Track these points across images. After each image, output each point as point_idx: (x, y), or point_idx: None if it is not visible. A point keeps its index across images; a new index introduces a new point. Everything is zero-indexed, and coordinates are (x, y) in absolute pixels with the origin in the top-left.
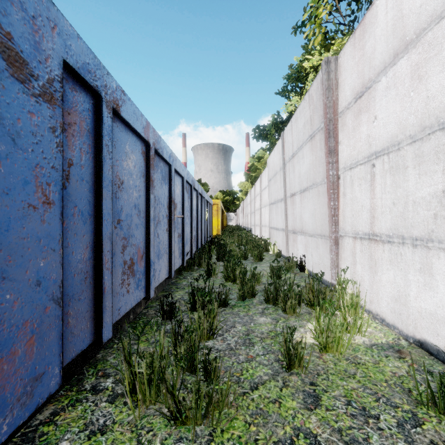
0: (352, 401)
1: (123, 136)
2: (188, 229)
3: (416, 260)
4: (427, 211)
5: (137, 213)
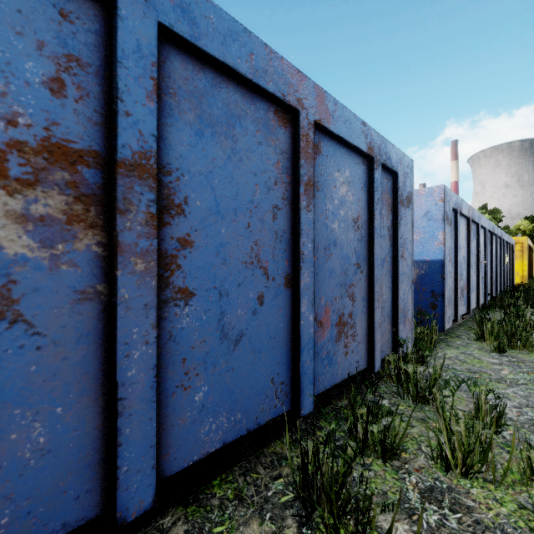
0: None
1: (460, 221)
2: (488, 273)
3: None
4: None
5: (464, 261)
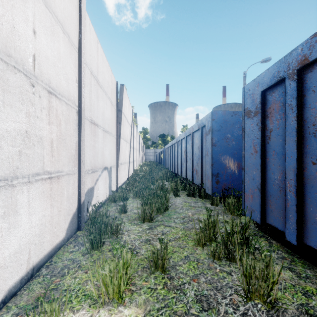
0: (134, 253)
1: None
2: None
3: (0, 205)
4: (12, 146)
5: None
